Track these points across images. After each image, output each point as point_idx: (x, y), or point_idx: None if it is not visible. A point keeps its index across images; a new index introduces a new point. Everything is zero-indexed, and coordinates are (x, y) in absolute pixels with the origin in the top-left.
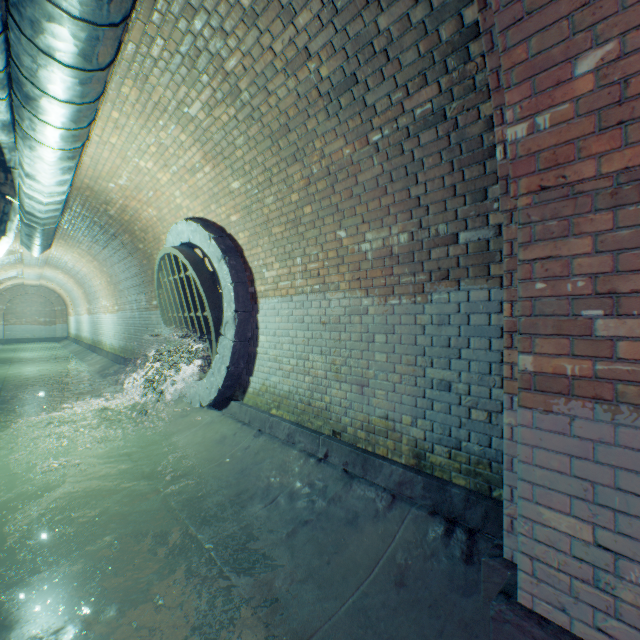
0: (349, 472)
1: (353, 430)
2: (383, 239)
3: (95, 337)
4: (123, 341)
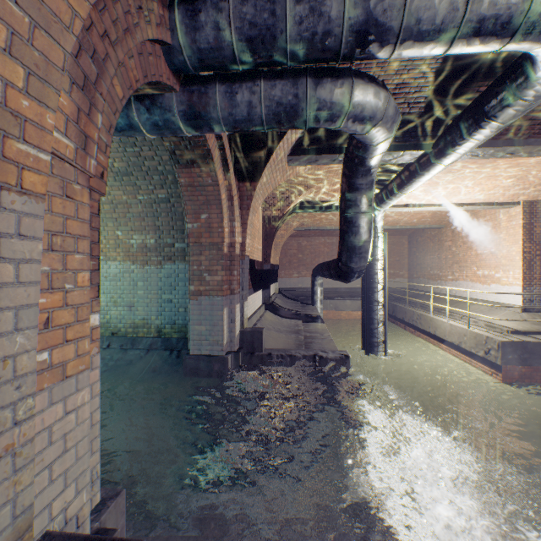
0: (125, 348)
1: (126, 329)
2: (143, 240)
3: None
4: None
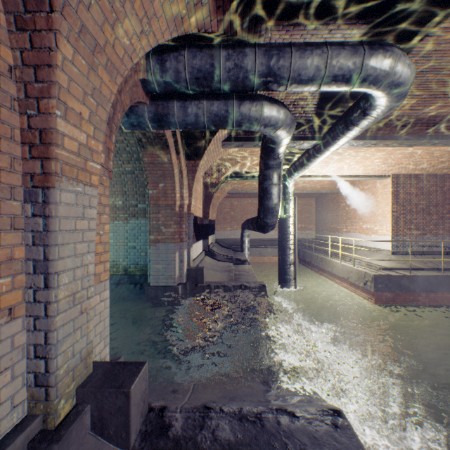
0: None
1: None
2: (113, 201)
3: None
4: None
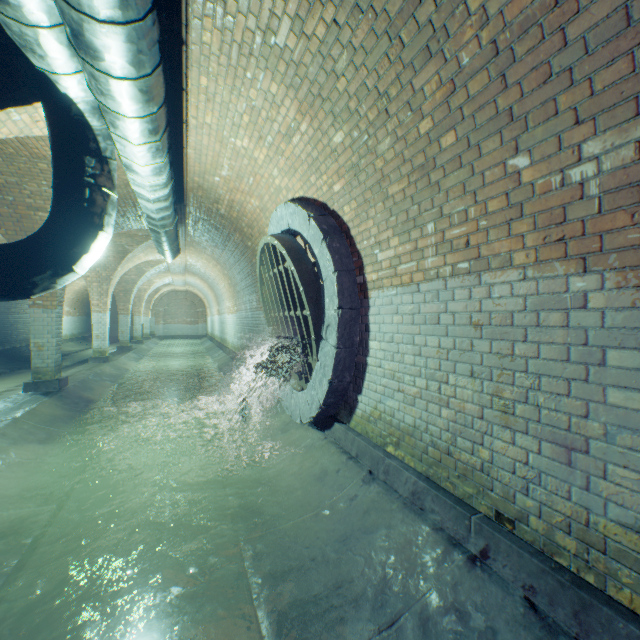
0: (540, 612)
1: (543, 526)
2: (637, 142)
3: (222, 335)
4: (240, 340)
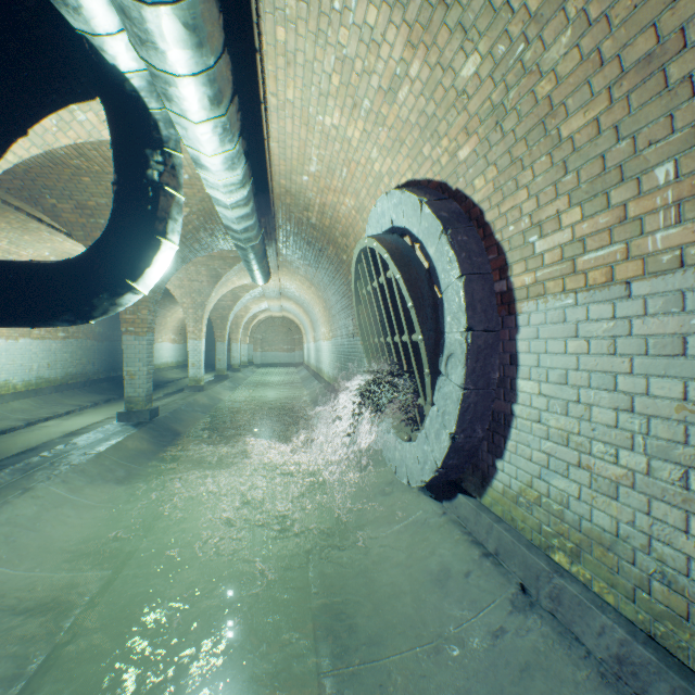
0: None
1: None
2: None
3: (317, 364)
4: (335, 370)
